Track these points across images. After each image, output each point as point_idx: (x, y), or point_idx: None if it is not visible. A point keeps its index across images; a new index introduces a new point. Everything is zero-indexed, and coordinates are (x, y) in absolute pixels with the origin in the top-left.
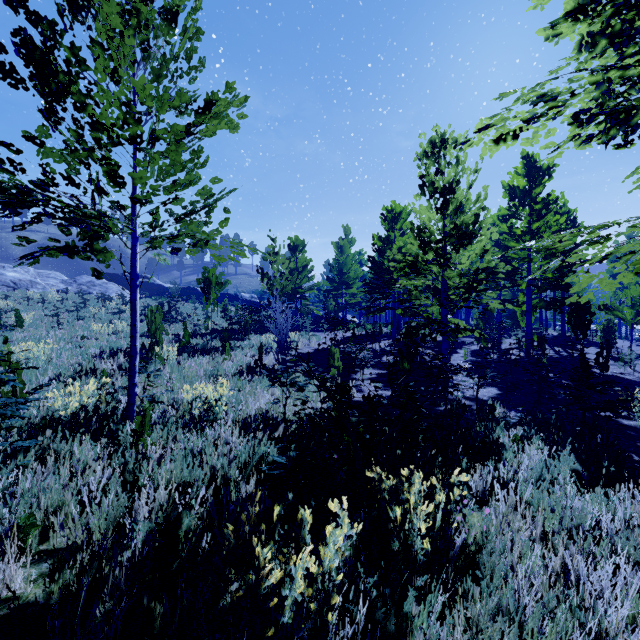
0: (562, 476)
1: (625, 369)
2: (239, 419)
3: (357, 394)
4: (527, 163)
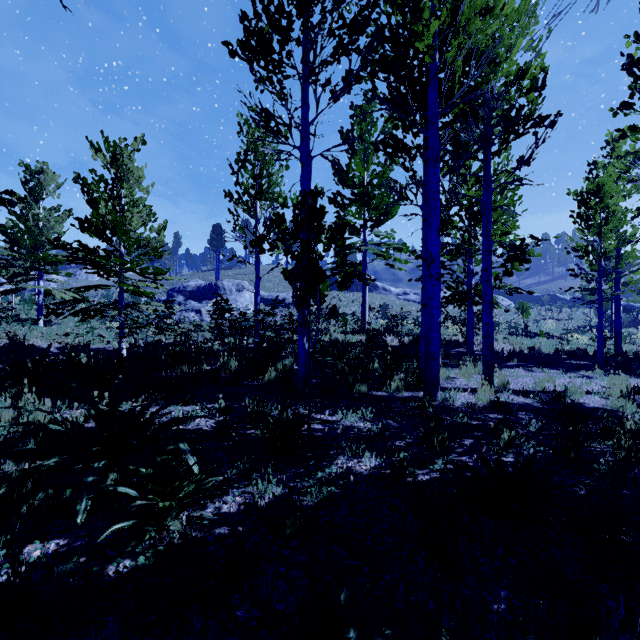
0: None
1: None
2: None
3: None
4: None
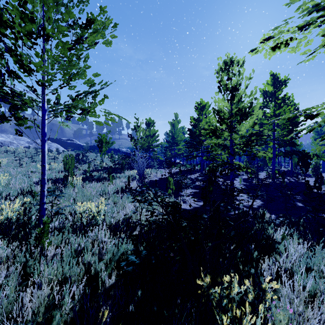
0: (324, 267)
1: None
2: (111, 223)
3: (183, 204)
4: (273, 78)
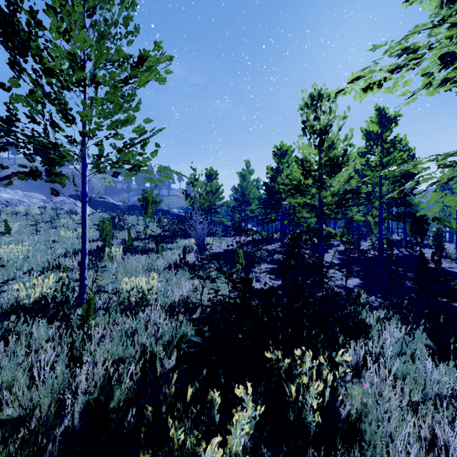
0: (419, 351)
1: (452, 264)
2: (166, 304)
3: (256, 283)
4: (379, 114)
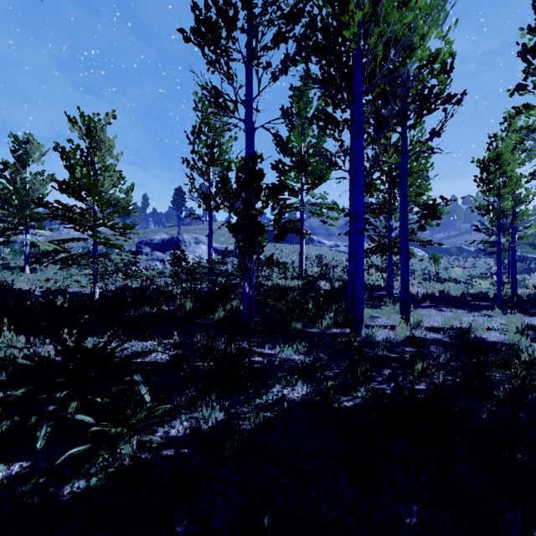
0: None
1: None
2: None
3: None
4: None
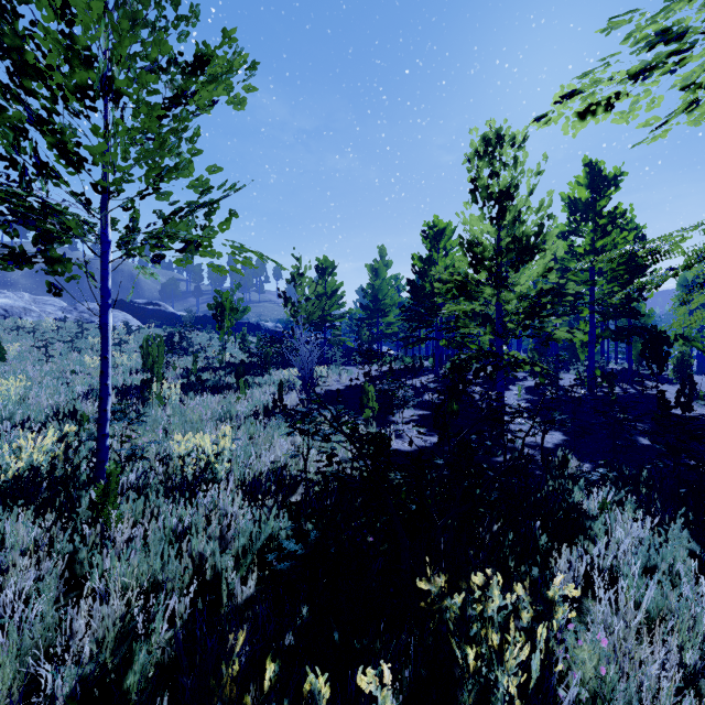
0: (682, 565)
1: None
2: (246, 479)
3: (396, 441)
4: (590, 171)
